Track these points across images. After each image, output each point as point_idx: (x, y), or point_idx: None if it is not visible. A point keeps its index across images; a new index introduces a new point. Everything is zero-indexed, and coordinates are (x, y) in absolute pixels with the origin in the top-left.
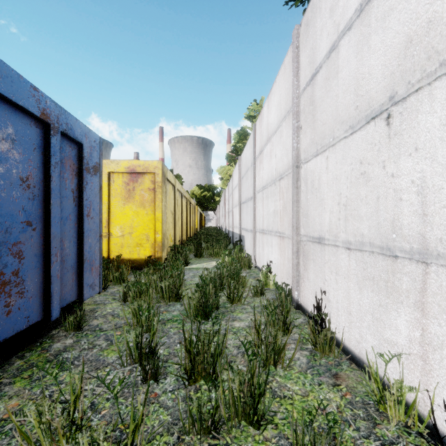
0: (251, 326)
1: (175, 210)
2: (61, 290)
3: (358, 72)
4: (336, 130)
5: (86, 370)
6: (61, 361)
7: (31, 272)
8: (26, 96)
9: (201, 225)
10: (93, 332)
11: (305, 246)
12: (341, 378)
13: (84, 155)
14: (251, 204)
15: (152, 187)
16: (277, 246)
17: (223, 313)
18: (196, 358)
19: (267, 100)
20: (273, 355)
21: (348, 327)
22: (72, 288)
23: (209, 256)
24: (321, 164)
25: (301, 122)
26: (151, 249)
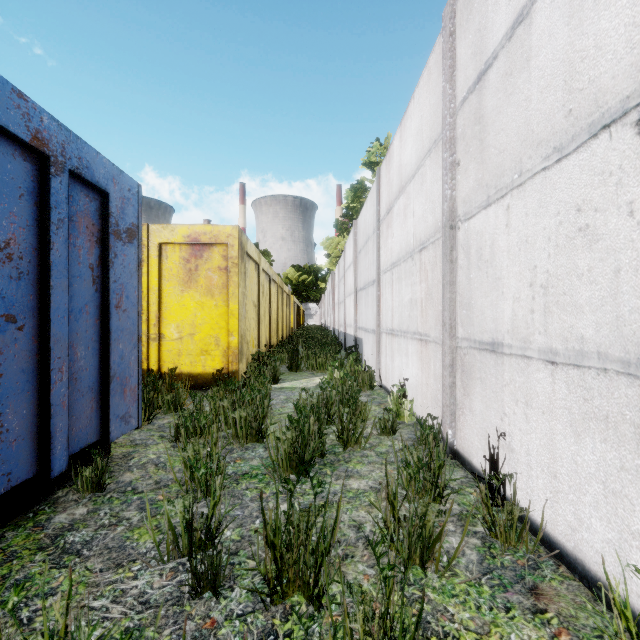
0: (377, 488)
1: (260, 301)
2: (71, 426)
3: (572, 49)
4: (527, 159)
5: (99, 567)
6: (61, 548)
7: (15, 399)
8: (3, 106)
9: (299, 323)
10: (121, 495)
11: (466, 356)
12: (544, 597)
13: (111, 211)
14: (373, 291)
15: (224, 266)
16: (415, 355)
17: (331, 463)
18: (286, 556)
19: (399, 129)
20: (420, 549)
21: (550, 499)
22: (91, 422)
23: (310, 369)
24: (496, 220)
25: (458, 154)
26: (223, 359)
